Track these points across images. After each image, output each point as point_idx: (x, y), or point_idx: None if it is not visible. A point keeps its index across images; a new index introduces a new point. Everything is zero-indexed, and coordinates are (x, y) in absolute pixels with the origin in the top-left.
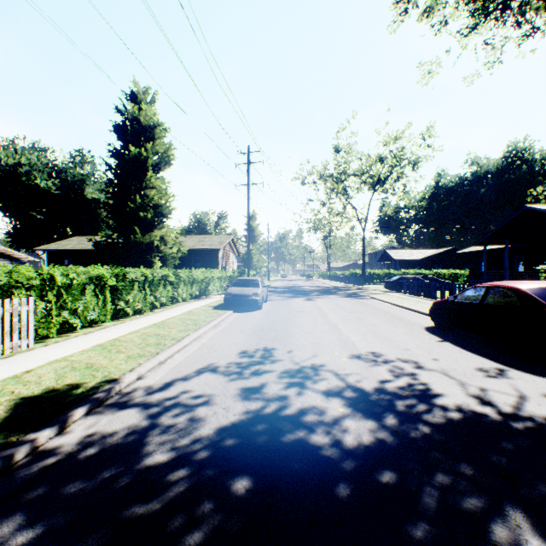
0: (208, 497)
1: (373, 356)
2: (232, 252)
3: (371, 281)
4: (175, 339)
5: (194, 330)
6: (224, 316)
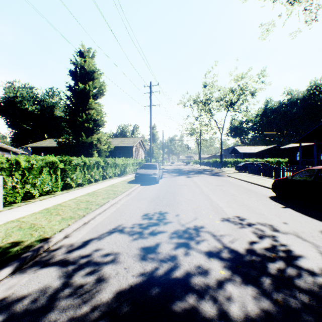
0: None
1: (238, 219)
2: (141, 148)
3: (226, 165)
4: (98, 204)
5: (113, 198)
6: (134, 188)
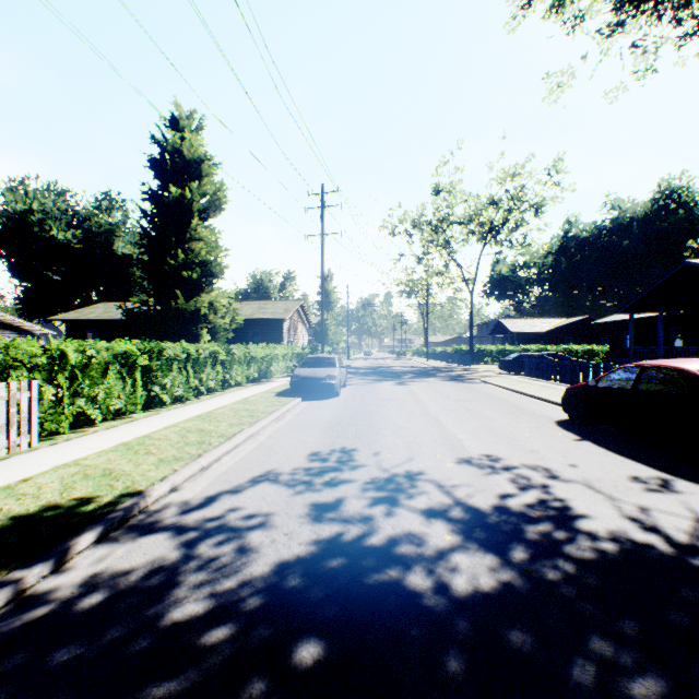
0: (259, 672)
1: (488, 460)
2: (301, 322)
3: (481, 359)
4: (224, 436)
5: (250, 424)
6: (290, 406)
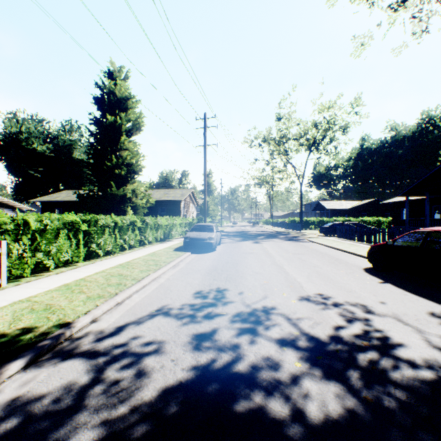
0: None
1: (321, 298)
2: (192, 202)
3: (307, 226)
4: (135, 279)
5: (154, 270)
6: (183, 257)
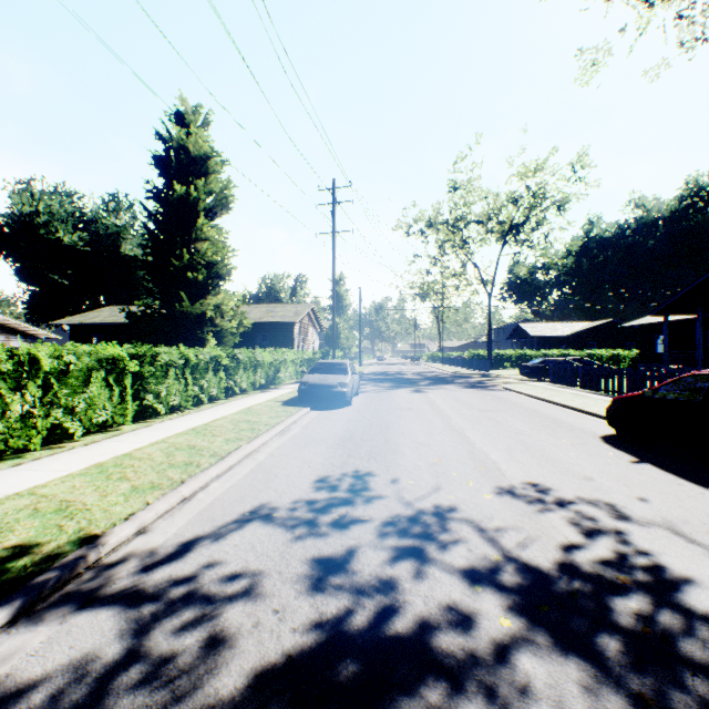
0: None
1: (534, 490)
2: (312, 326)
3: (500, 365)
4: (216, 455)
5: (249, 440)
6: (297, 417)
